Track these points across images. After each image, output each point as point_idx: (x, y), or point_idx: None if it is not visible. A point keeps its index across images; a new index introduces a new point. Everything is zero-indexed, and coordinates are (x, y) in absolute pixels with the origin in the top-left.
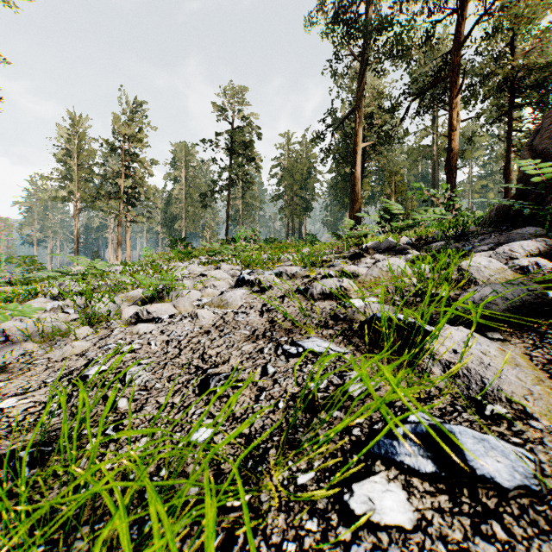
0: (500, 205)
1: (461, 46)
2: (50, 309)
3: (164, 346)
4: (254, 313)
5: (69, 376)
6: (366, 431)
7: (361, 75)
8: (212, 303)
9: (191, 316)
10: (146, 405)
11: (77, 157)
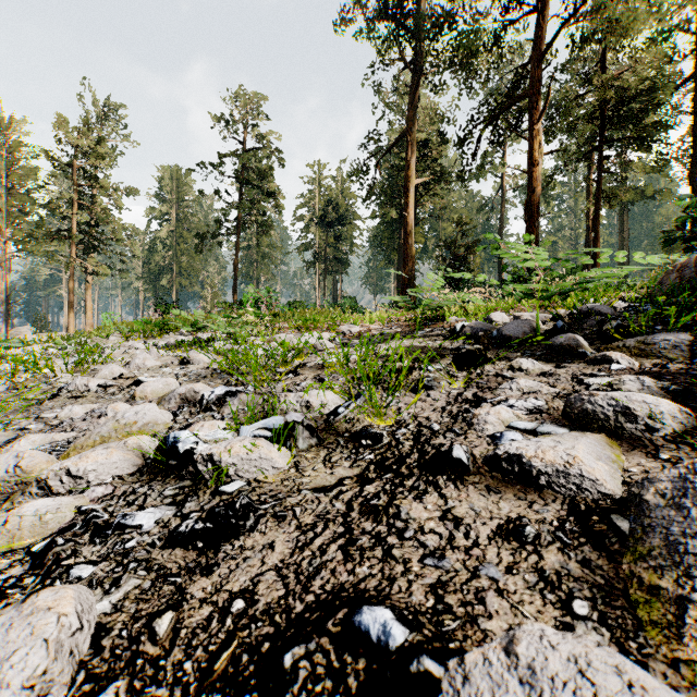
0: None
1: (545, 55)
2: None
3: None
4: None
5: None
6: None
7: (416, 88)
8: None
9: None
10: None
11: (7, 177)
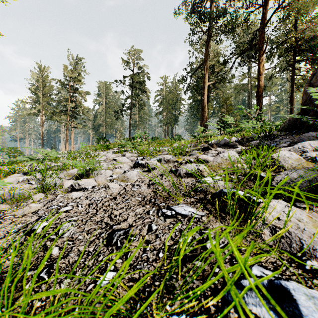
0: (291, 118)
1: (265, 26)
2: (21, 181)
3: (87, 207)
4: (144, 185)
5: (25, 228)
6: (221, 281)
7: (207, 43)
8: (118, 178)
9: (105, 187)
10: (70, 252)
11: (42, 90)
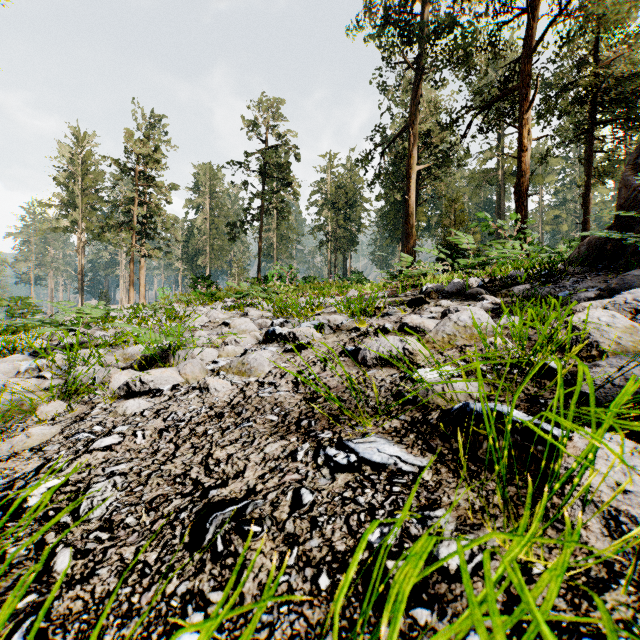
0: (592, 239)
1: (532, 52)
2: (25, 370)
3: (155, 438)
4: (286, 385)
5: (7, 491)
6: None
7: (416, 86)
8: (231, 367)
9: (200, 387)
10: (101, 566)
11: (81, 180)
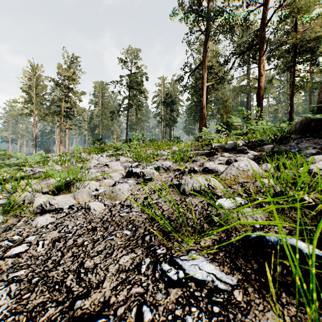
0: (303, 120)
1: (265, 25)
2: None
3: (50, 247)
4: (137, 207)
5: None
6: None
7: (206, 42)
8: (105, 194)
9: (85, 208)
10: None
11: (35, 89)
